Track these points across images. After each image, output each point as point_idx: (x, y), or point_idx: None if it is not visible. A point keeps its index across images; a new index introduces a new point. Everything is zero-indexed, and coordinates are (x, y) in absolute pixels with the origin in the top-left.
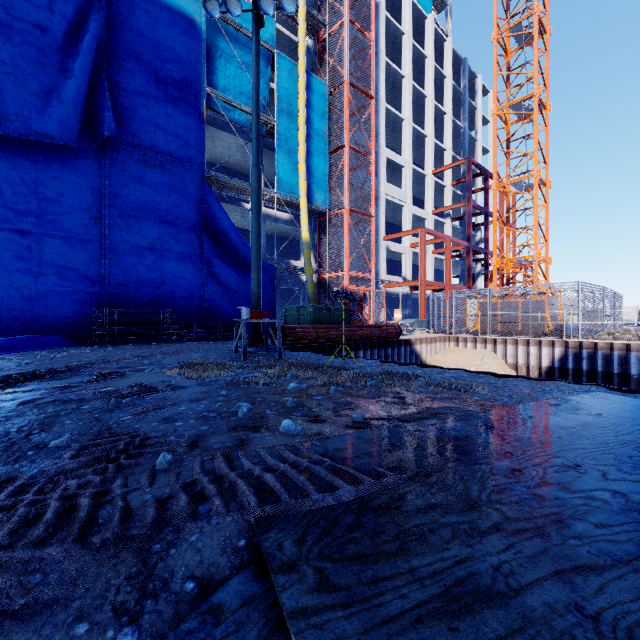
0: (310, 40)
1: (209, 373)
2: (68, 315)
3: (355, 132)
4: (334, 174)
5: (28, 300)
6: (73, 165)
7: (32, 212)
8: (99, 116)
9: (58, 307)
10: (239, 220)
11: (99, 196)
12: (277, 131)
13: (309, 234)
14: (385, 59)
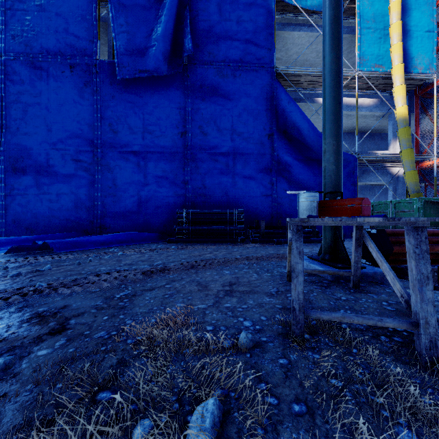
0: None
1: None
2: (163, 215)
3: None
4: None
5: (138, 204)
6: (166, 92)
7: (141, 136)
8: (183, 44)
9: (156, 209)
10: (313, 122)
11: (184, 114)
12: None
13: None
14: None
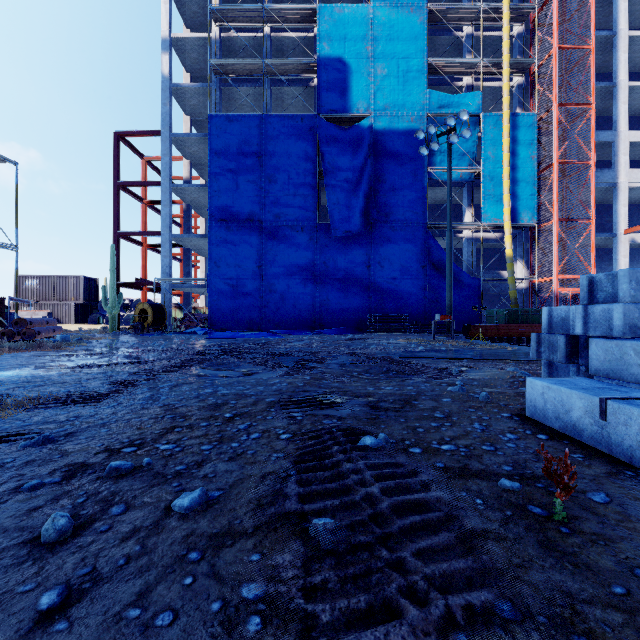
0: (521, 77)
1: (412, 341)
2: (357, 318)
3: (566, 146)
4: (544, 190)
5: (342, 311)
6: (359, 241)
7: (343, 269)
8: (370, 212)
9: (353, 314)
10: (457, 244)
11: (369, 254)
12: (483, 175)
13: (519, 246)
14: (628, 34)
